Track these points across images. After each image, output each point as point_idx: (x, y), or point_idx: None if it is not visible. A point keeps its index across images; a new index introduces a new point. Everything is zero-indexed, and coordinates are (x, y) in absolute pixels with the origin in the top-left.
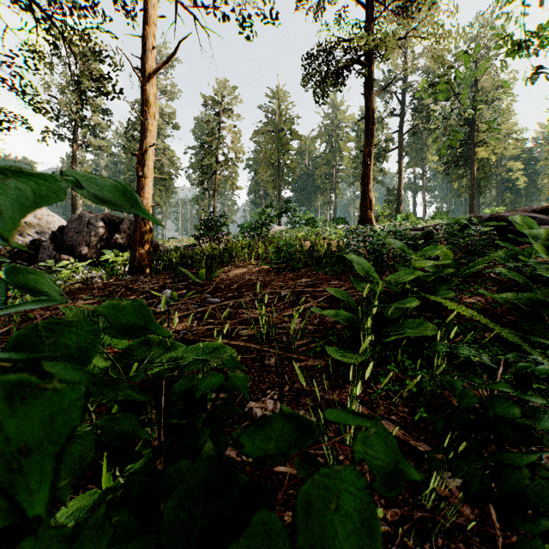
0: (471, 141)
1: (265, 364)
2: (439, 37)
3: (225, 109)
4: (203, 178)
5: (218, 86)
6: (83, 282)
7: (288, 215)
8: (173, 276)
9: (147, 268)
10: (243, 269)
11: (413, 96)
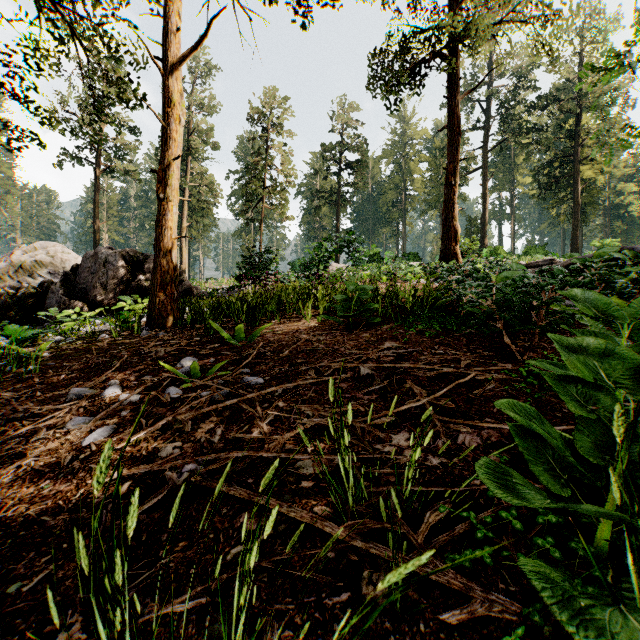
0: (574, 158)
1: (363, 598)
2: (545, 21)
3: (273, 124)
4: (247, 207)
5: (264, 96)
6: (88, 338)
7: (349, 250)
8: (203, 332)
9: (169, 320)
10: (296, 323)
11: (501, 104)
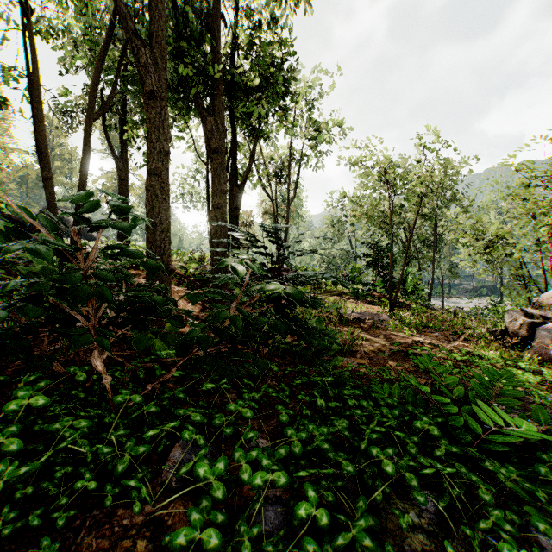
0: None
1: None
2: None
3: None
4: None
5: None
6: None
7: None
8: None
9: None
10: None
11: None
